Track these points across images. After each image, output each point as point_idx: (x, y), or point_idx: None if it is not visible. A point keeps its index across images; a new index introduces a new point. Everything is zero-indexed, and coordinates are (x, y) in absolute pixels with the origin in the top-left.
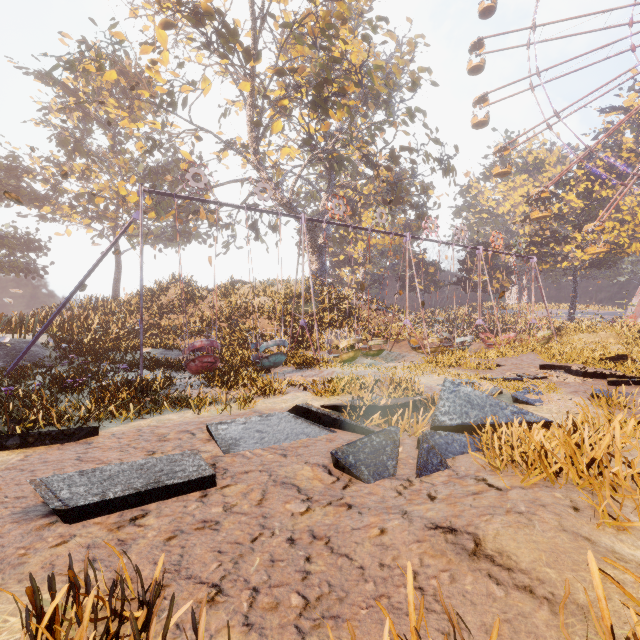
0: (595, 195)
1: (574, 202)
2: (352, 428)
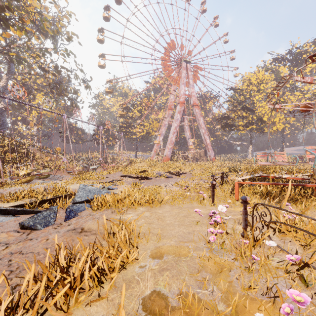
0: (143, 112)
1: (137, 113)
2: (31, 212)
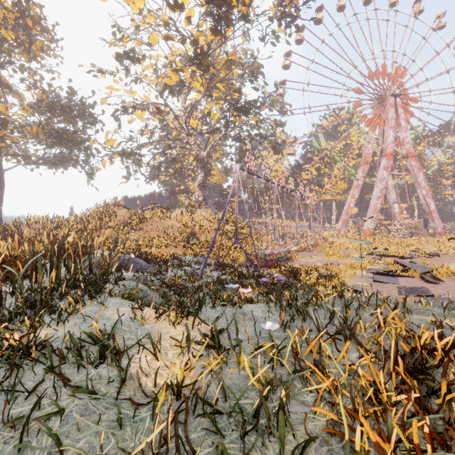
0: (322, 170)
1: (313, 172)
2: (403, 276)
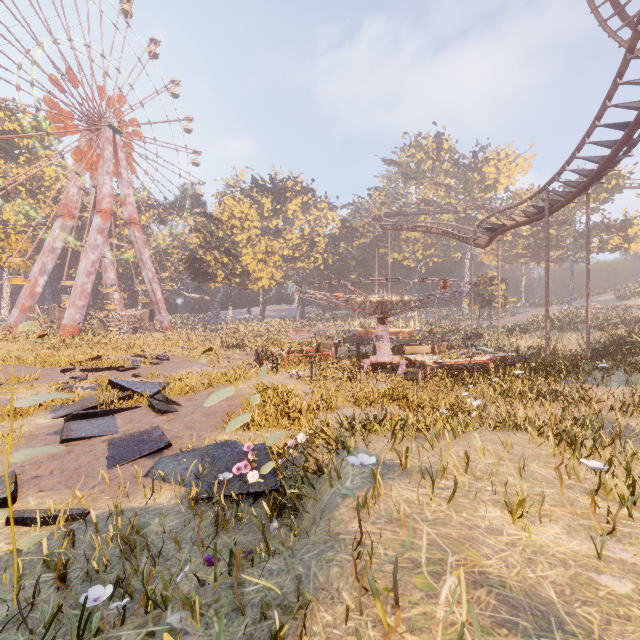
0: None
1: None
2: (123, 410)
